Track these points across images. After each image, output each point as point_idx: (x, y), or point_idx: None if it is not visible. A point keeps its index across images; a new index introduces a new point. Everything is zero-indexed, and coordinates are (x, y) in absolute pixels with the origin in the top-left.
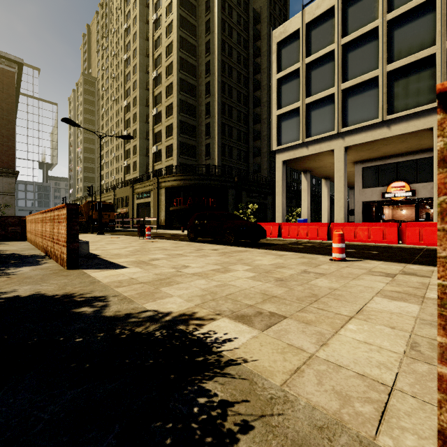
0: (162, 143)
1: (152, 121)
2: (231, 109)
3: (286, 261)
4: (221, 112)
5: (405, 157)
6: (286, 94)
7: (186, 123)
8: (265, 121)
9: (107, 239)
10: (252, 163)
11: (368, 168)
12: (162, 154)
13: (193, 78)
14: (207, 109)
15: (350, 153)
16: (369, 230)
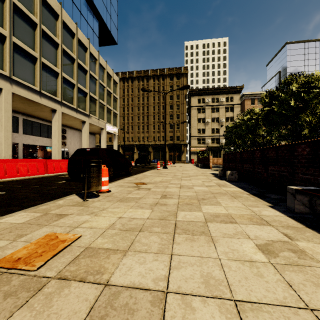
0: None
1: None
2: None
3: (169, 170)
4: None
5: None
6: None
7: None
8: None
9: (156, 209)
10: None
11: None
12: None
13: None
14: None
15: None
16: None
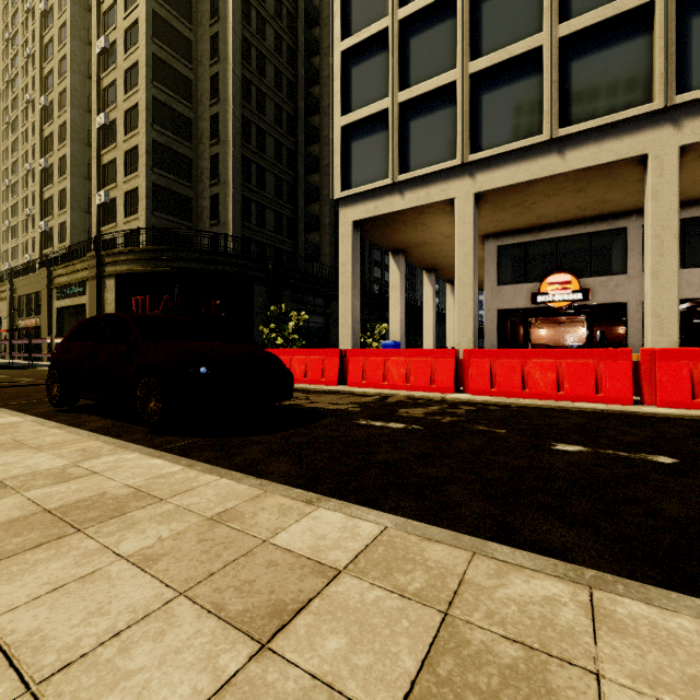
0: (117, 186)
1: (97, 141)
2: (263, 135)
3: None
4: (243, 137)
5: (571, 229)
6: (359, 85)
7: (168, 150)
8: (328, 171)
9: None
10: (303, 240)
11: (507, 248)
12: (117, 207)
13: (184, 62)
14: (215, 127)
15: (482, 212)
16: (560, 367)
